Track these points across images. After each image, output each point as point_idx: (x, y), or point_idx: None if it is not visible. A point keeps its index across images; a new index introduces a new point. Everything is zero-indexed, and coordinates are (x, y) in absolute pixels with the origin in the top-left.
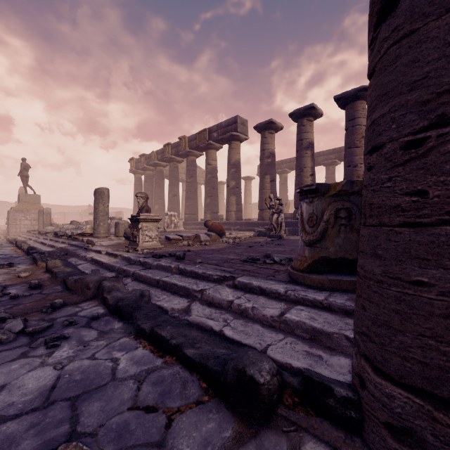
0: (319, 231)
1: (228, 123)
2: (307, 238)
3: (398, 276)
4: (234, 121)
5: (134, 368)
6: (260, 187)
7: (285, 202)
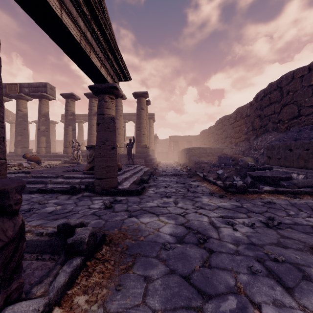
0: (92, 159)
1: (39, 85)
2: (88, 161)
3: (98, 164)
4: (44, 86)
5: (38, 196)
6: (65, 133)
7: (82, 141)
